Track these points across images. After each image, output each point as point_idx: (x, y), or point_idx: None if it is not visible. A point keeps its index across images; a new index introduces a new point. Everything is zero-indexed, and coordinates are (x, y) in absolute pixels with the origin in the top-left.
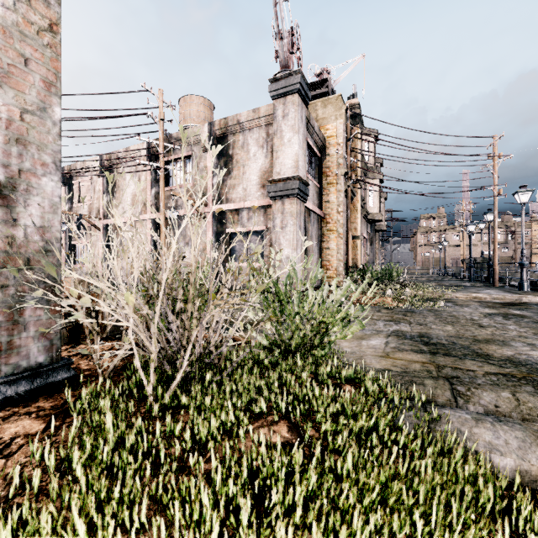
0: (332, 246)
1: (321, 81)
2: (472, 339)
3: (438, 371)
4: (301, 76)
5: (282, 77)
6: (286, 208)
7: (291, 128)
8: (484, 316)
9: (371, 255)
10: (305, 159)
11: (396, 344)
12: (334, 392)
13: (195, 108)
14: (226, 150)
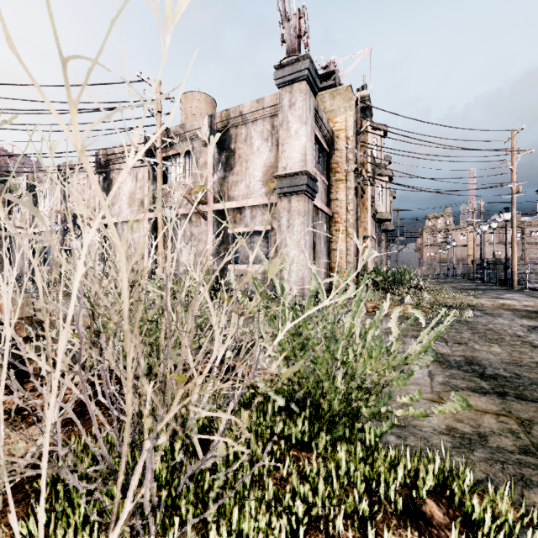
0: (341, 247)
1: (328, 74)
2: (537, 368)
3: (526, 432)
4: (309, 62)
5: (289, 63)
6: (293, 205)
7: (298, 118)
8: (528, 330)
9: (380, 256)
10: (313, 153)
11: (443, 376)
12: (416, 533)
13: (197, 104)
14: (228, 144)
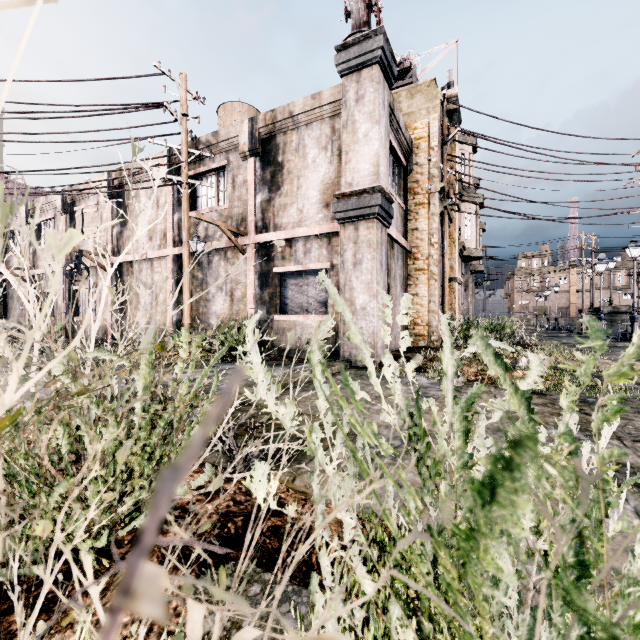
0: (422, 292)
1: (402, 72)
2: None
3: None
4: (384, 38)
5: (356, 42)
6: (360, 234)
7: (368, 116)
8: None
9: (466, 304)
10: (388, 164)
11: None
12: None
13: (237, 117)
14: (274, 155)
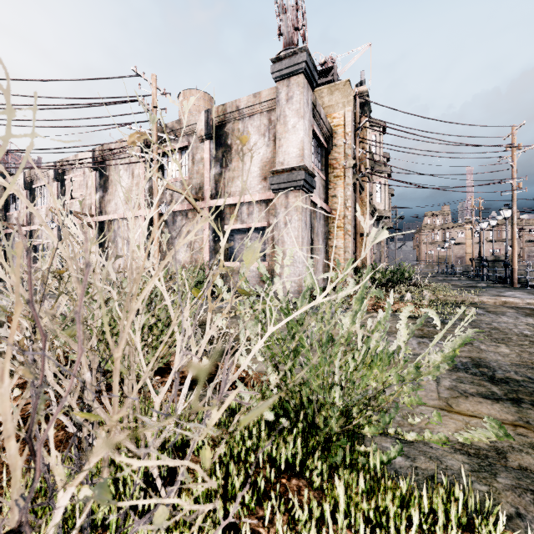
0: (339, 244)
1: (326, 70)
2: None
3: None
4: (307, 54)
5: (286, 56)
6: (290, 201)
7: (295, 112)
8: None
9: (378, 254)
10: (311, 148)
11: (450, 380)
12: None
13: (195, 102)
14: (224, 139)
